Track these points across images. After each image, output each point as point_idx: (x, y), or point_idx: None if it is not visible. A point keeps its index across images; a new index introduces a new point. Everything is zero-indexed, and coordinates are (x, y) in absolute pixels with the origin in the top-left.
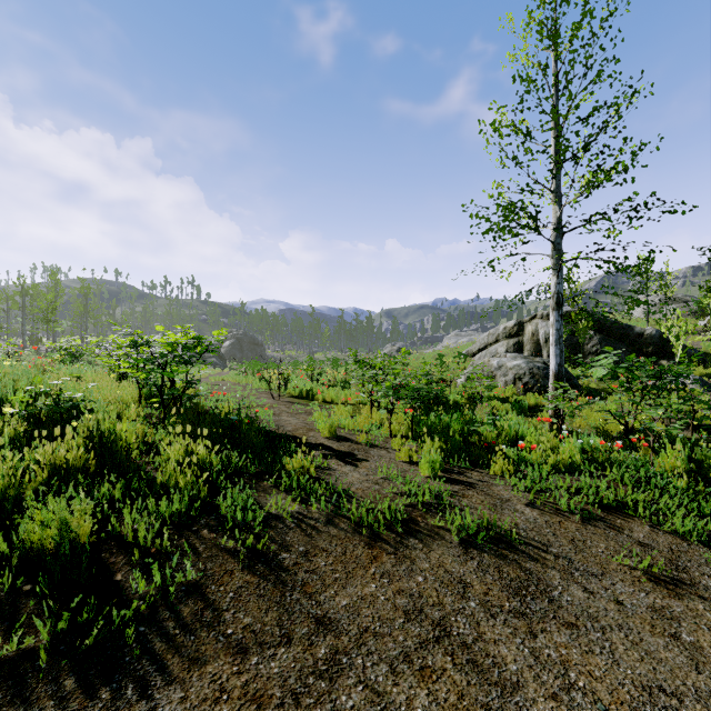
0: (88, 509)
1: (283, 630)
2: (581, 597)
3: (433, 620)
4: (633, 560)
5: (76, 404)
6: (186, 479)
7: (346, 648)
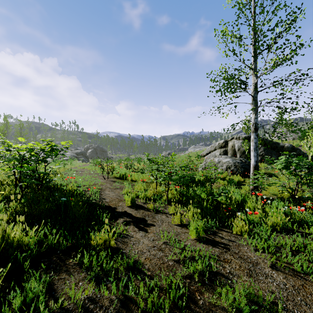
0: None
1: None
2: None
3: None
4: None
5: None
6: None
7: None
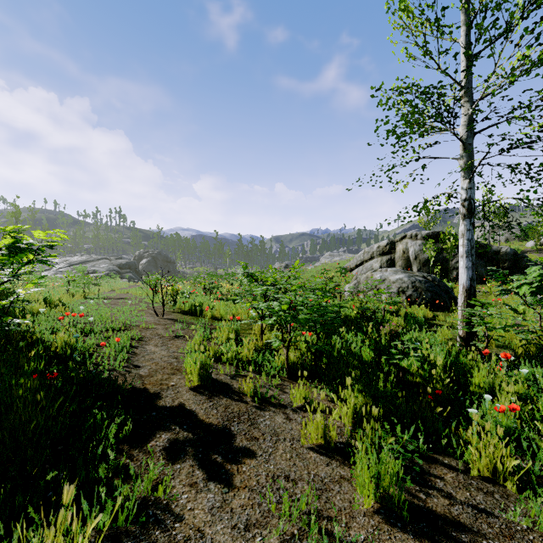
0: None
1: None
2: None
3: None
4: None
5: None
6: None
7: None
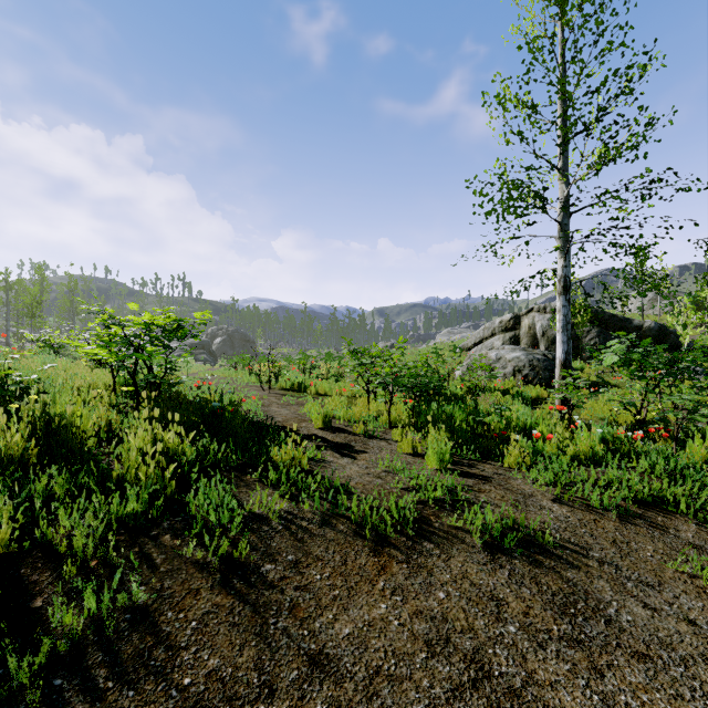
0: (4, 509)
1: (264, 676)
2: (643, 615)
3: (465, 654)
4: (690, 566)
5: (26, 387)
6: (148, 471)
7: (351, 701)
